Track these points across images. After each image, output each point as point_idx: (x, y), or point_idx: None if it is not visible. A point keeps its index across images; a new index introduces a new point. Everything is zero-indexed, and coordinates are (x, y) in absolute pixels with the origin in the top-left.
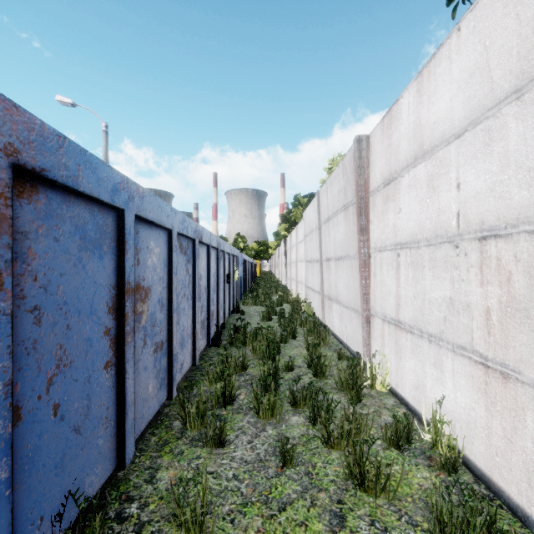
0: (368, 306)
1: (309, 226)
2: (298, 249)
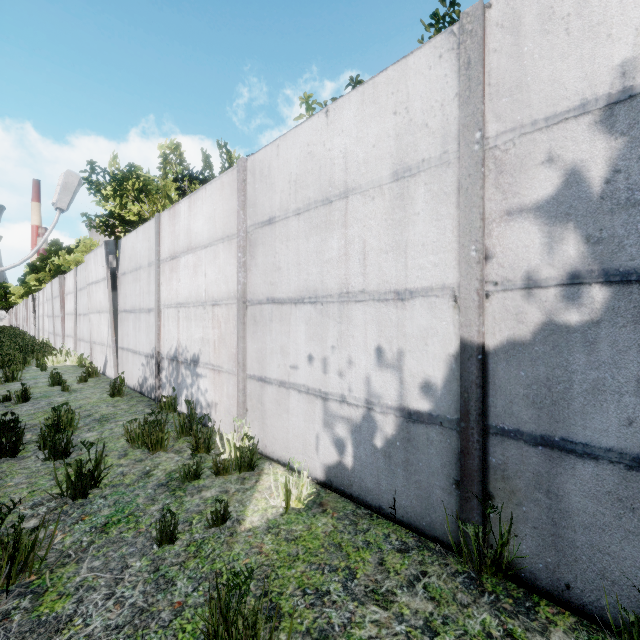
0: (64, 333)
1: (49, 296)
2: (44, 307)
